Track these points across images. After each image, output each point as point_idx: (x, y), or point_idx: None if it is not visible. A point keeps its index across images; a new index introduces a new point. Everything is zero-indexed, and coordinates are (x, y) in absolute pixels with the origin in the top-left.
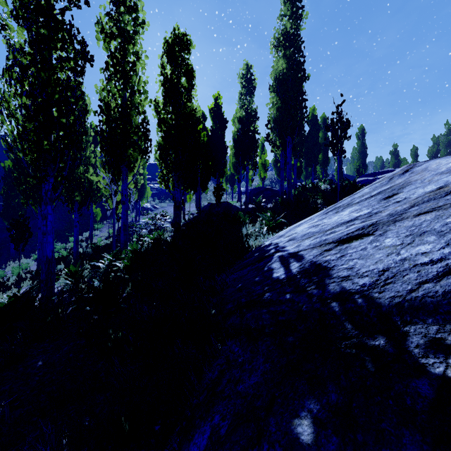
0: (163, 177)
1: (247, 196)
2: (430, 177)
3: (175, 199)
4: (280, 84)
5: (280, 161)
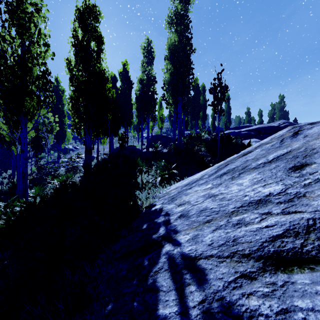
0: (75, 126)
1: (148, 142)
2: None
3: (85, 144)
4: (173, 54)
5: (173, 116)
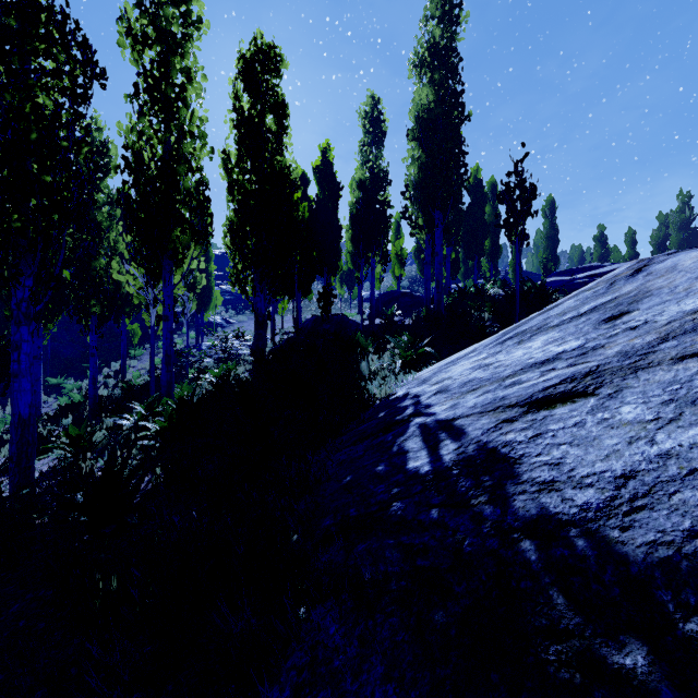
0: (236, 276)
1: (373, 305)
2: (687, 284)
3: (256, 310)
4: (425, 127)
5: (425, 251)
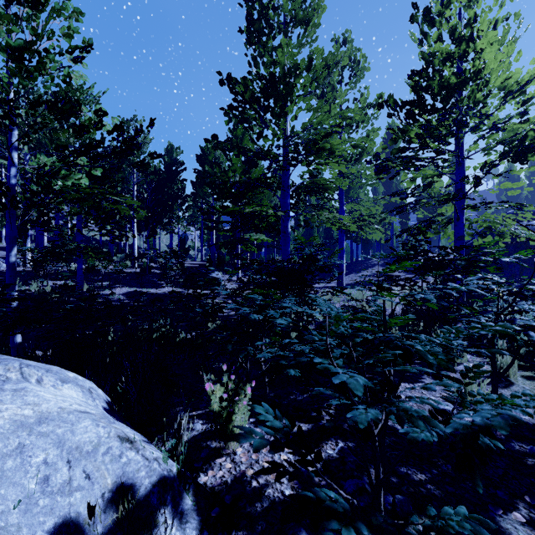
0: None
1: None
2: None
3: None
4: None
5: None
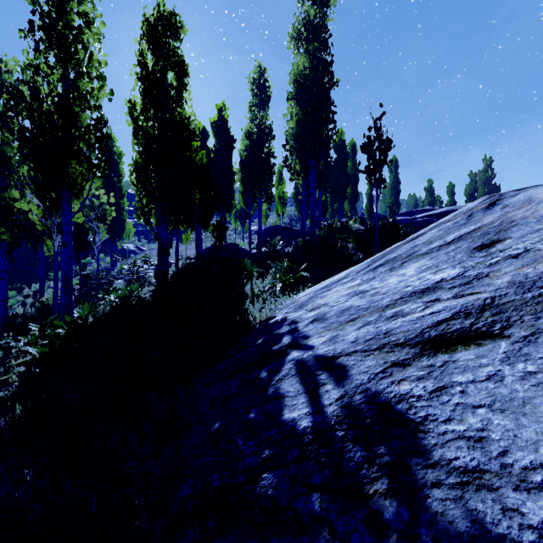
0: (141, 209)
1: (260, 236)
2: None
3: (159, 239)
4: (302, 89)
5: (302, 193)
